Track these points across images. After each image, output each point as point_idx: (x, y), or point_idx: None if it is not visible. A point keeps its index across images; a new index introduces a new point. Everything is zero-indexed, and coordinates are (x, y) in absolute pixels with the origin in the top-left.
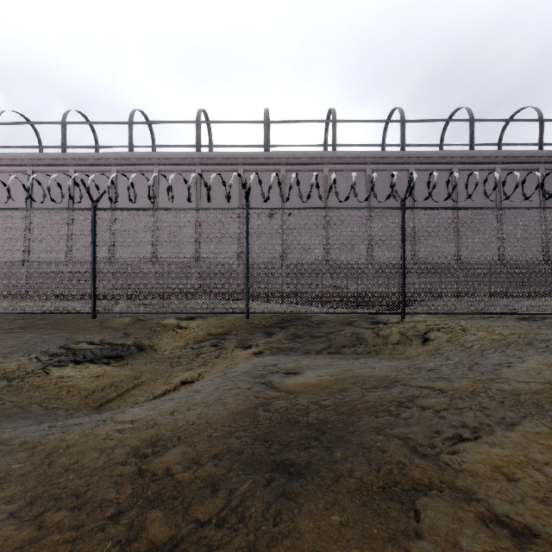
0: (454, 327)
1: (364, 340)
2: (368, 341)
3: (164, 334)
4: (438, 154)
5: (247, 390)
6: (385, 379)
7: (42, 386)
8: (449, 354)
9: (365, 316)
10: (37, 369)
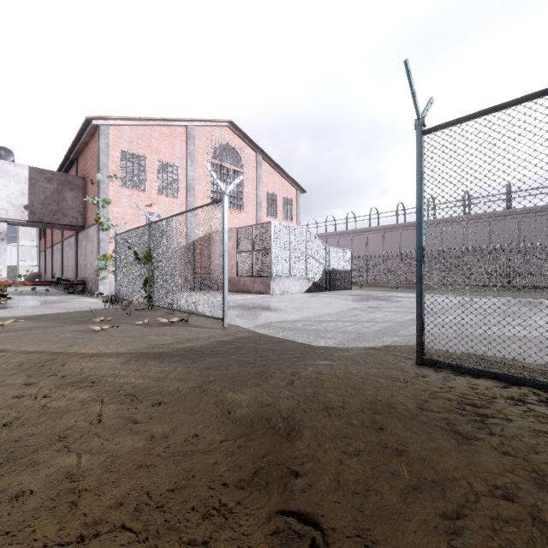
0: None
1: None
2: None
3: None
4: None
5: None
6: None
7: None
8: None
9: None
10: None
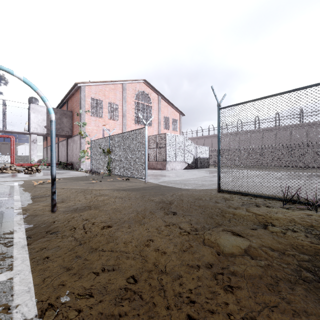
0: None
1: None
2: None
3: None
4: None
5: None
6: None
7: None
8: None
9: None
10: None
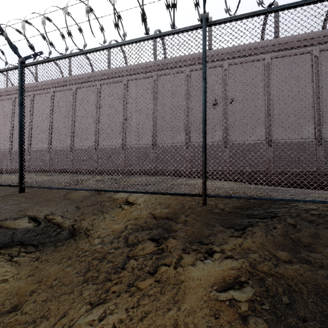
0: None
1: None
2: None
3: (110, 209)
4: None
5: None
6: None
7: None
8: None
9: None
10: None
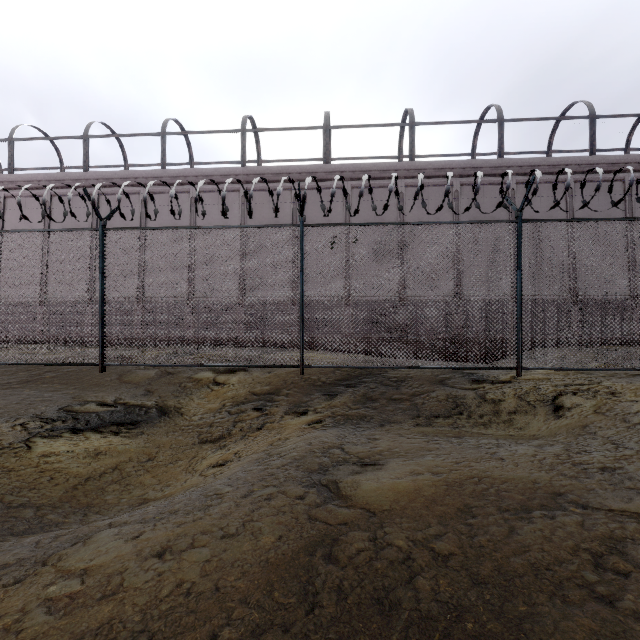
0: (597, 389)
1: (465, 406)
2: (472, 409)
3: (196, 391)
4: (548, 162)
5: (298, 499)
6: (533, 489)
7: (16, 468)
8: (608, 433)
9: (460, 372)
10: (17, 442)
